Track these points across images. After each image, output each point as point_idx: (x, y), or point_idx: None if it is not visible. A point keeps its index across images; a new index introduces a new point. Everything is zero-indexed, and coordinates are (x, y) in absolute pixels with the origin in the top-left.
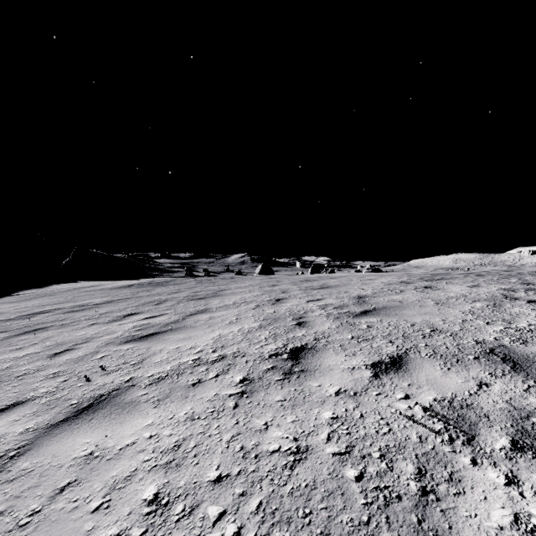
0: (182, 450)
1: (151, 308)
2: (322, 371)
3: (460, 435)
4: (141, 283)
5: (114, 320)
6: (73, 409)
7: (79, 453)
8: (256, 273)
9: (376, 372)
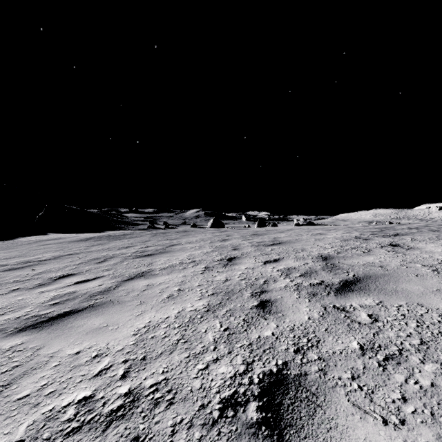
0: None
1: (91, 267)
2: None
3: None
4: (101, 236)
5: (41, 284)
6: None
7: None
8: (208, 226)
9: None
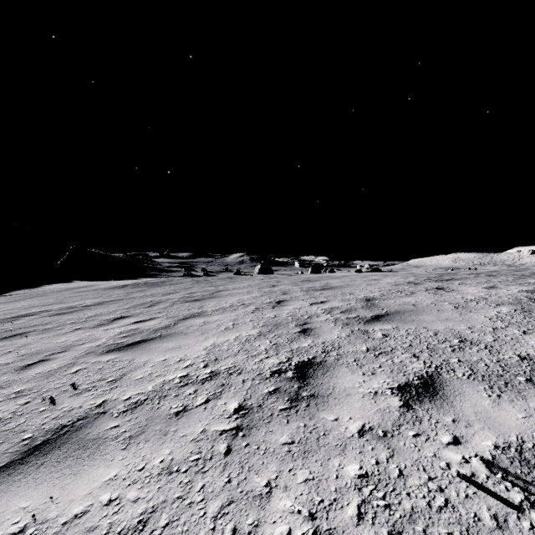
0: (149, 530)
1: (142, 311)
2: (337, 397)
3: None
4: (137, 283)
5: (101, 324)
6: (23, 447)
7: (6, 528)
8: (255, 273)
9: (406, 399)
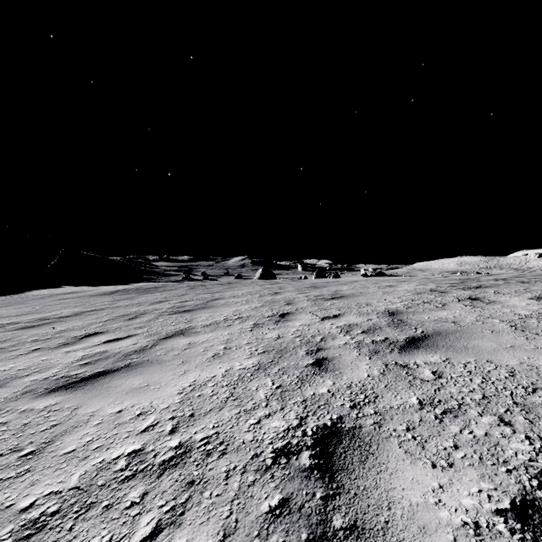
0: None
1: (121, 325)
2: (404, 536)
3: None
4: (128, 289)
5: (65, 343)
6: None
7: None
8: (256, 277)
9: None
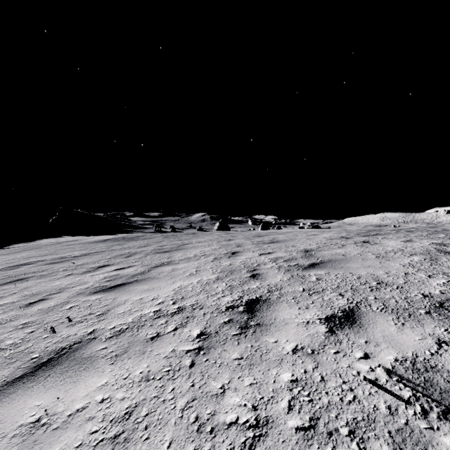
0: (133, 419)
1: (121, 260)
2: (278, 325)
3: (433, 406)
4: (116, 238)
5: (87, 271)
6: (32, 363)
7: (26, 419)
8: (215, 229)
9: (331, 327)
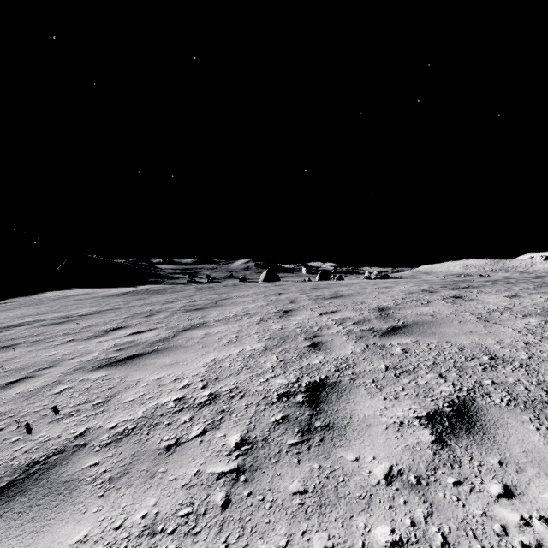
0: None
1: (140, 321)
2: (357, 428)
3: None
4: (137, 291)
5: (95, 336)
6: None
7: None
8: (261, 280)
9: (438, 432)
